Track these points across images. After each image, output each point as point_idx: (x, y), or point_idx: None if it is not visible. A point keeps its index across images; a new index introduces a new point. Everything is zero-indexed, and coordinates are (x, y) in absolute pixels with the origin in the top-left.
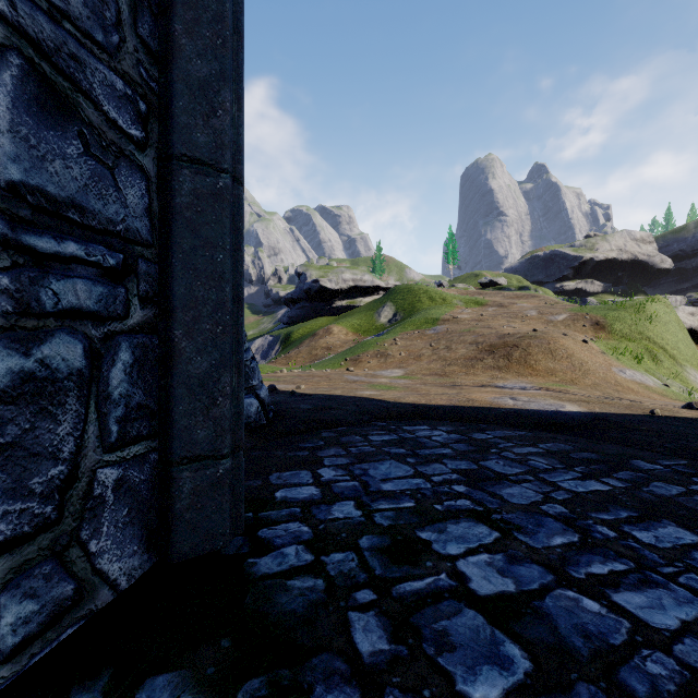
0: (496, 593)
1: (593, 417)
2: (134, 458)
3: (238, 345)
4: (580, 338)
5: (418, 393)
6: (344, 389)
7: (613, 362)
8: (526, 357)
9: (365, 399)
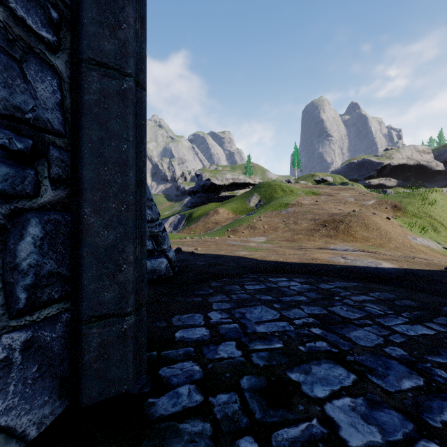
0: (366, 444)
1: (404, 272)
2: (45, 320)
3: (141, 220)
4: (385, 216)
5: (277, 253)
6: (226, 251)
7: (408, 232)
8: (348, 229)
9: (241, 258)
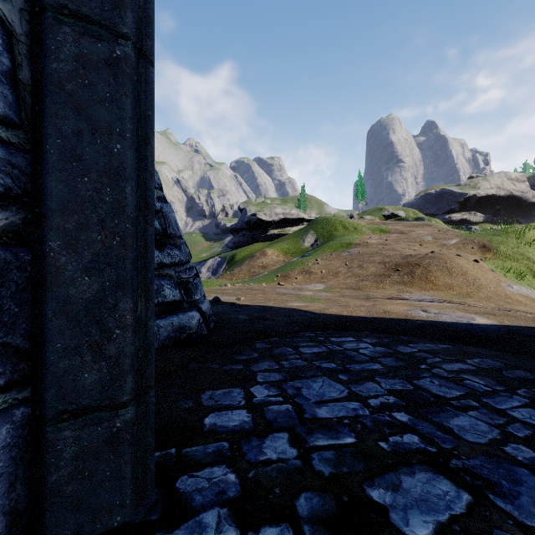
0: None
1: (507, 330)
2: None
3: (146, 261)
4: (472, 258)
5: (339, 304)
6: (276, 301)
7: (501, 278)
8: (426, 274)
9: (295, 310)
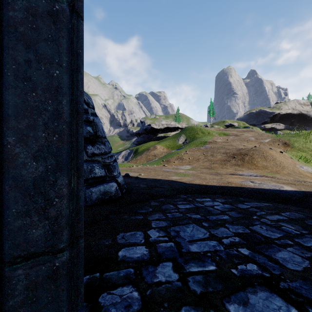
0: None
1: (304, 194)
2: None
3: (77, 151)
4: (278, 150)
5: (200, 178)
6: (162, 176)
7: (296, 162)
8: (251, 159)
9: (174, 181)
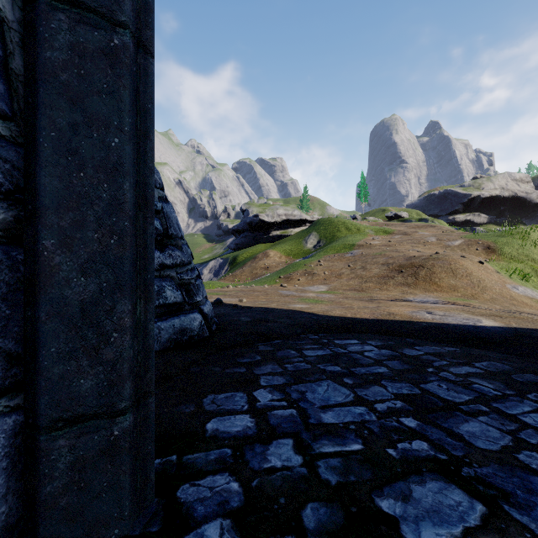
0: None
1: (515, 332)
2: None
3: (145, 261)
4: (477, 260)
5: (342, 306)
6: (278, 303)
7: (506, 280)
8: (431, 275)
9: (298, 312)
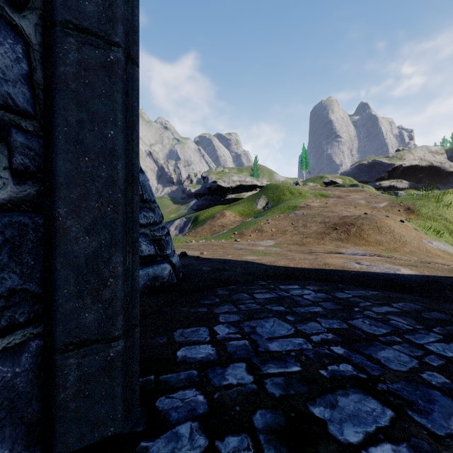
0: None
1: (427, 279)
2: (4, 352)
3: (133, 224)
4: (398, 219)
5: (286, 258)
6: (233, 255)
7: (423, 236)
8: (360, 232)
9: (249, 263)
